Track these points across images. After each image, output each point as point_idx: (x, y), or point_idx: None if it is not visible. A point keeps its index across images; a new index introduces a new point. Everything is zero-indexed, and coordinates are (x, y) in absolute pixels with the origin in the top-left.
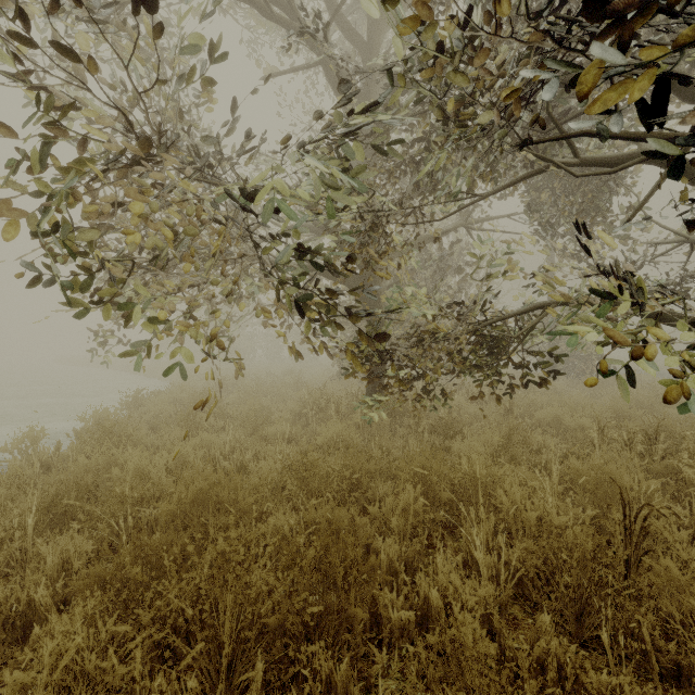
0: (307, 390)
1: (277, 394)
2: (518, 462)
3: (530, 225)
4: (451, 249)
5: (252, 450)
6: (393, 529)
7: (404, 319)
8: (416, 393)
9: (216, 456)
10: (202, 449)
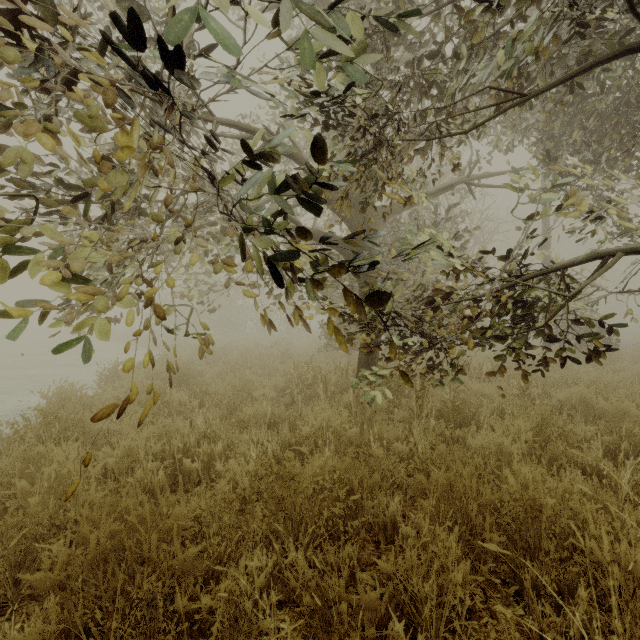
0: (293, 363)
1: (262, 367)
2: (559, 462)
3: (547, 176)
4: (448, 211)
5: (224, 439)
6: (418, 600)
7: (405, 283)
8: (422, 372)
9: (175, 452)
10: (164, 437)
